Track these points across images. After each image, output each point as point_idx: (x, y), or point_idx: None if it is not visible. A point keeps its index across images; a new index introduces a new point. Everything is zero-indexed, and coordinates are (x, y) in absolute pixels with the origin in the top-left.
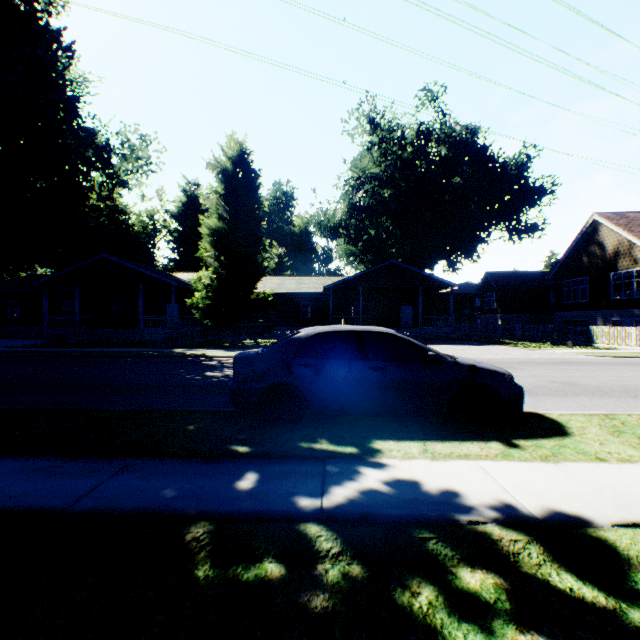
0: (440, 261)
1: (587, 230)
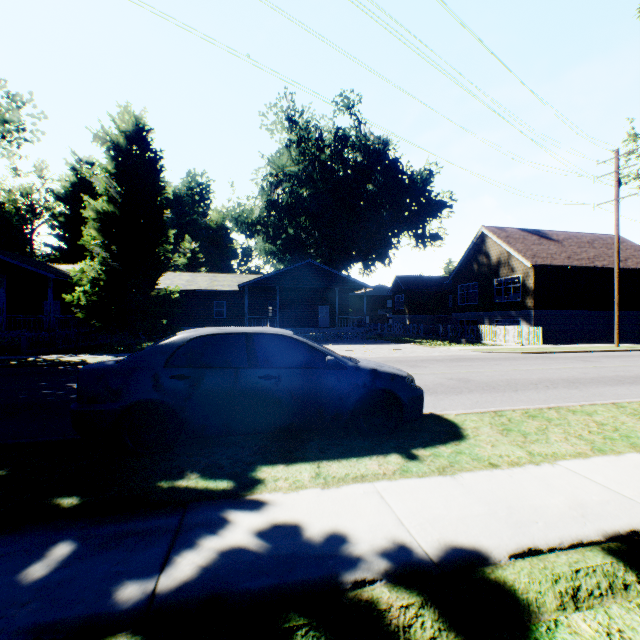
0: (356, 263)
1: (477, 241)
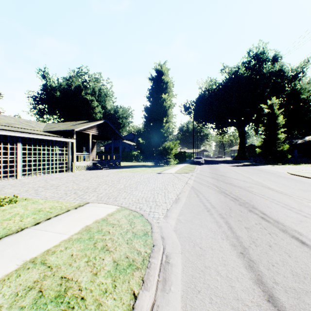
0: None
1: None
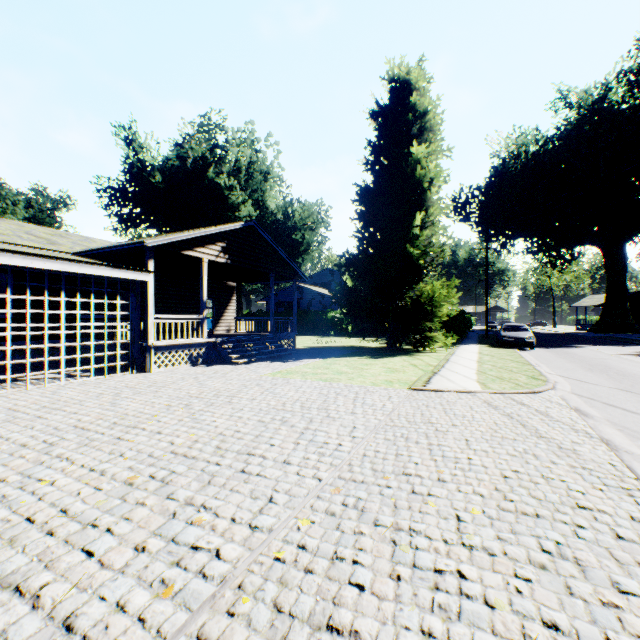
0: None
1: None
